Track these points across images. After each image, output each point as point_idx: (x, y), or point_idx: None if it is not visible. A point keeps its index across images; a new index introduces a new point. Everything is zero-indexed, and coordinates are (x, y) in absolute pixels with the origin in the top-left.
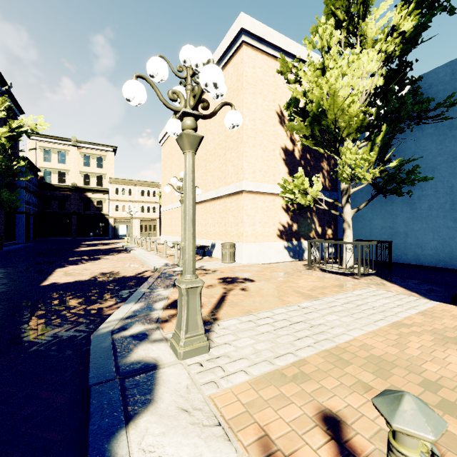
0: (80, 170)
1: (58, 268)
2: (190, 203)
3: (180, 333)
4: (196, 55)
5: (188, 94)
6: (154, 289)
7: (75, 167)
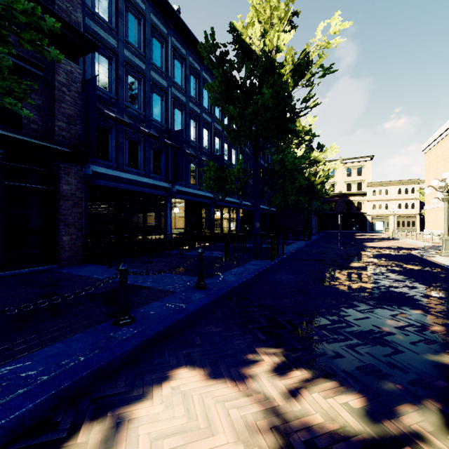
0: (344, 180)
1: (364, 243)
2: (446, 216)
3: (442, 251)
4: (447, 181)
5: (445, 186)
6: (428, 250)
7: (340, 179)
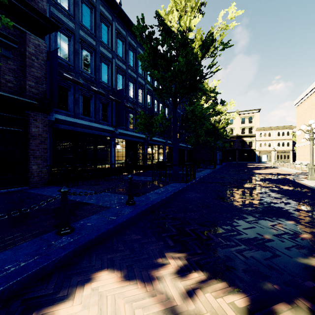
0: (239, 126)
1: (253, 170)
2: (311, 151)
3: (308, 176)
4: (312, 126)
5: (311, 129)
6: (298, 175)
7: (237, 125)
